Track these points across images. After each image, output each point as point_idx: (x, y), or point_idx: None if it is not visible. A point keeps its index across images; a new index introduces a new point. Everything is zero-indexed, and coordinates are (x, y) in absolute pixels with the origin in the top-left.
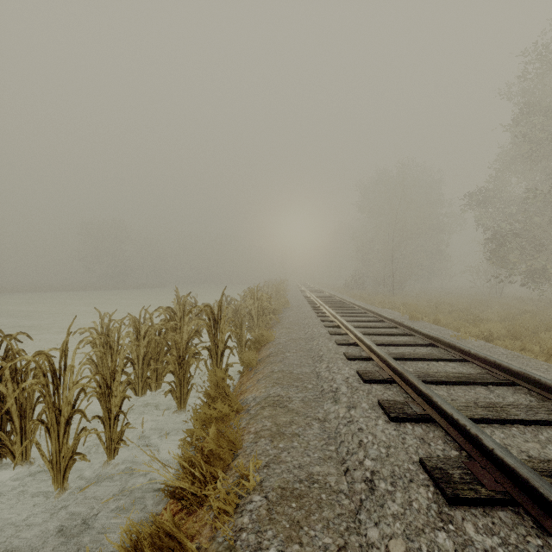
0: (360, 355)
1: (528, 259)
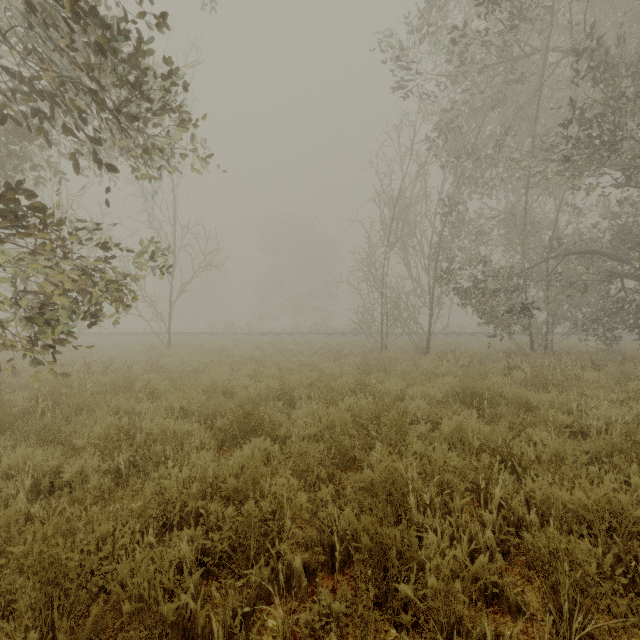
0: None
1: None
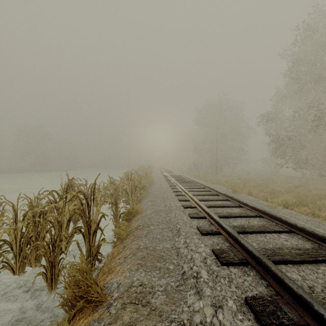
0: (210, 230)
1: (296, 153)
